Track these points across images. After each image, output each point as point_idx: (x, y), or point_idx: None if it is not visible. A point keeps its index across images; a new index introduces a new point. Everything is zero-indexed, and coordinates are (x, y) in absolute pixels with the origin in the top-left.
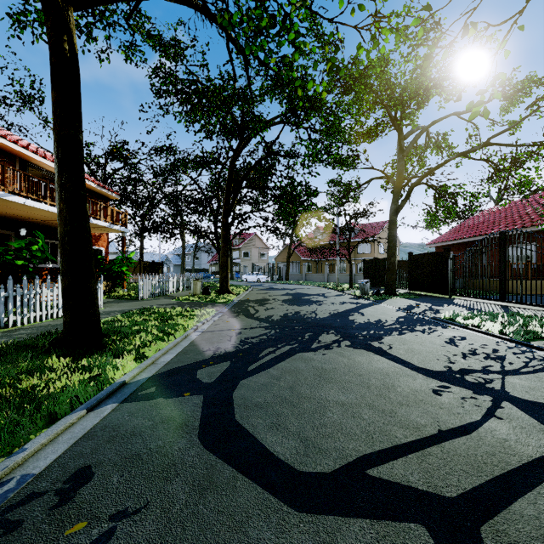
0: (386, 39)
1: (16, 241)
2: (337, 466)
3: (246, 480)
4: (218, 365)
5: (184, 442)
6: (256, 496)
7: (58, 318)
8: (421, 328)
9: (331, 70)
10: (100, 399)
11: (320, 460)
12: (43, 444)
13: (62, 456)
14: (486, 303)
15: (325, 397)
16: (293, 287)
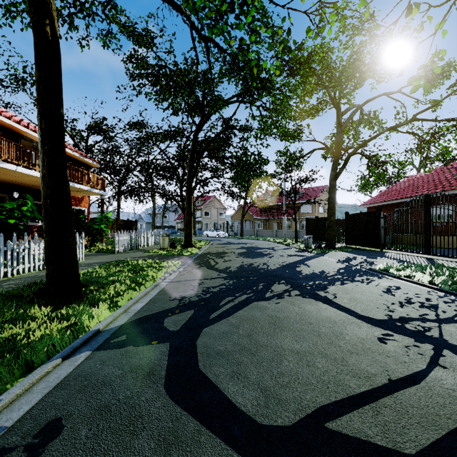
0: (332, 23)
1: (8, 203)
2: (297, 418)
3: (210, 434)
4: (183, 313)
5: (151, 392)
6: (220, 453)
7: (44, 269)
8: (360, 278)
9: (283, 50)
10: (75, 347)
11: (280, 412)
12: (18, 395)
13: (35, 406)
14: (413, 255)
15: (280, 345)
16: (247, 242)
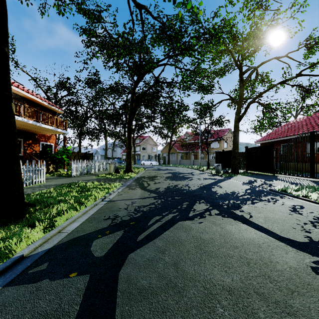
0: None
1: None
2: None
3: None
4: (113, 234)
5: None
6: None
7: None
8: (265, 198)
9: None
10: None
11: None
12: None
13: None
14: (300, 179)
15: (209, 278)
16: (172, 168)
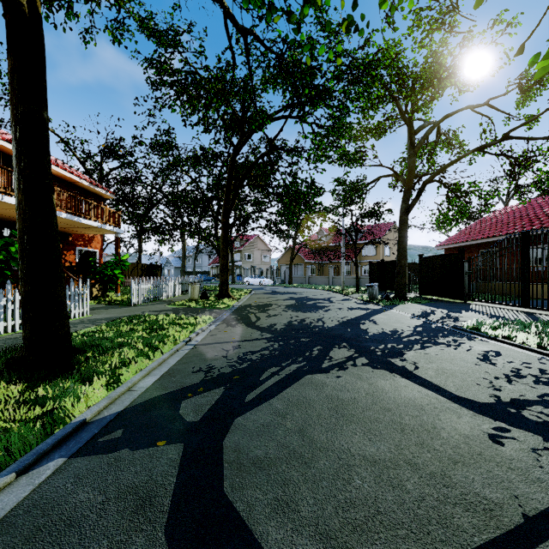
0: None
1: None
2: None
3: None
4: (209, 392)
5: (142, 542)
6: None
7: None
8: (444, 340)
9: (348, 28)
10: (42, 452)
11: None
12: None
13: None
14: (507, 309)
15: (347, 448)
16: (297, 291)
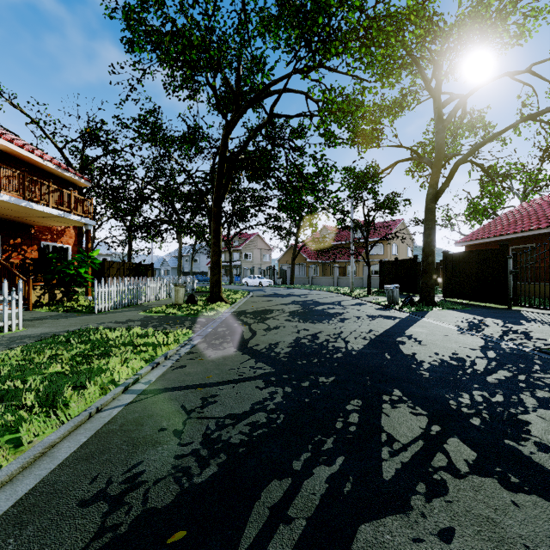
0: None
1: None
2: None
3: None
4: None
5: None
6: None
7: None
8: None
9: None
10: None
11: None
12: None
13: None
14: None
15: None
16: (300, 293)
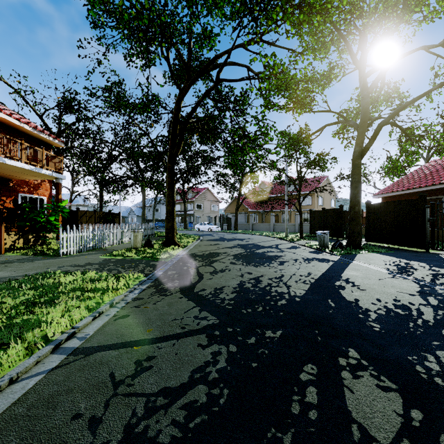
0: None
1: None
2: None
3: None
4: None
5: None
6: None
7: None
8: None
9: None
10: None
11: None
12: None
13: None
14: None
15: None
16: (243, 237)
